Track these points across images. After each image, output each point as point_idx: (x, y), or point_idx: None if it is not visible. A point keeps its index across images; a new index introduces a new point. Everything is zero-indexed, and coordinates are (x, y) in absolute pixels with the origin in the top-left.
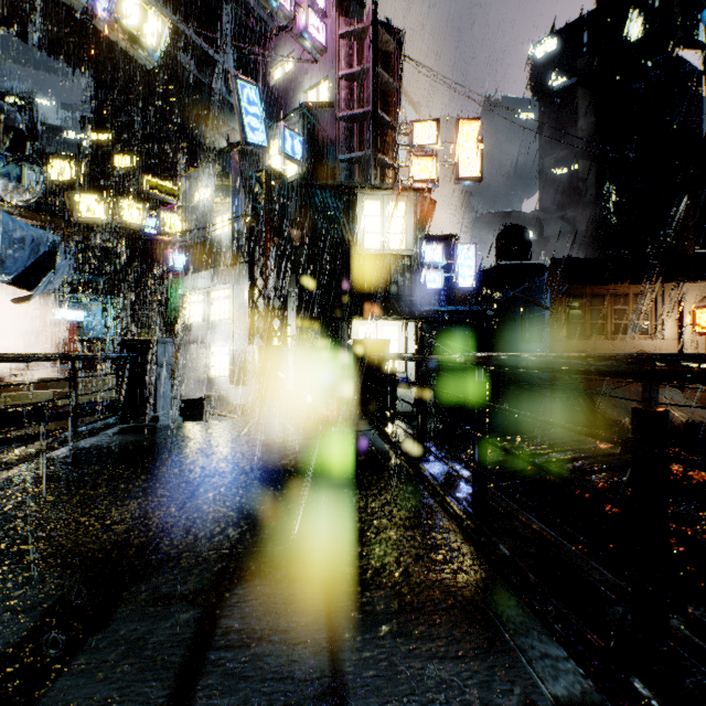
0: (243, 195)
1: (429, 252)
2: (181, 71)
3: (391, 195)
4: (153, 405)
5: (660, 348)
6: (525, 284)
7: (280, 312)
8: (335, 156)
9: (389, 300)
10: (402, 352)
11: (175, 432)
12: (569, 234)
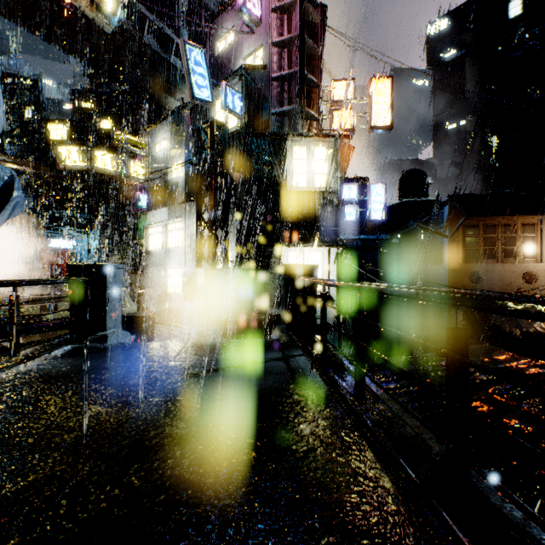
0: (193, 145)
1: (346, 190)
2: (146, 48)
3: (315, 142)
4: (103, 324)
5: (544, 269)
6: (427, 216)
7: (222, 240)
8: (269, 110)
9: (314, 230)
10: (325, 274)
11: (112, 356)
12: (458, 177)
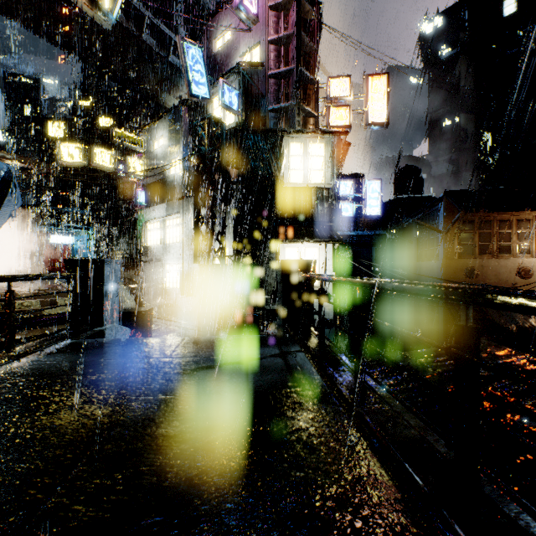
0: (191, 142)
1: (342, 186)
2: (144, 47)
3: (312, 138)
4: (100, 319)
5: None
6: (423, 212)
7: (220, 236)
8: (266, 107)
9: (311, 226)
10: (321, 269)
11: (108, 352)
12: (453, 173)
